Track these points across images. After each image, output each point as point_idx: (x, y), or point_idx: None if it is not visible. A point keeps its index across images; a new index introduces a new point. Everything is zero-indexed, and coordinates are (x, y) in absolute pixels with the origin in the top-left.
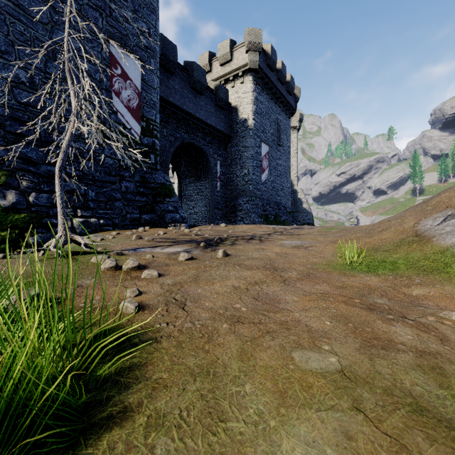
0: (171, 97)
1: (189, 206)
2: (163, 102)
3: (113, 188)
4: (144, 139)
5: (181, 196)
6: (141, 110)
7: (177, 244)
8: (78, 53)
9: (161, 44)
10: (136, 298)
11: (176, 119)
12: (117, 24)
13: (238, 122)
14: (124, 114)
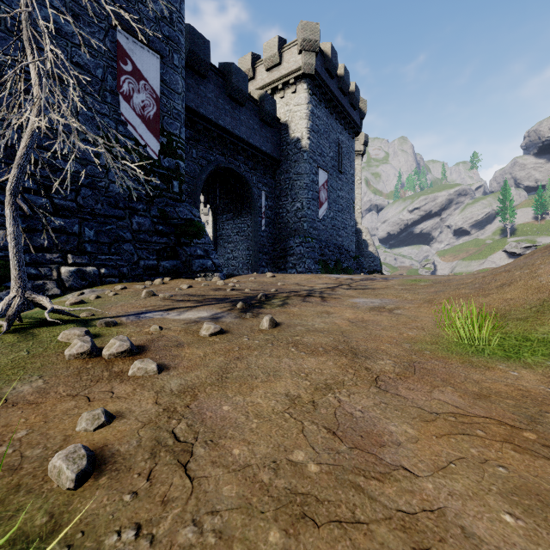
0: (202, 108)
1: (226, 249)
2: (192, 114)
3: (120, 225)
4: (165, 160)
5: (217, 237)
6: (160, 121)
7: (203, 304)
8: (71, 40)
9: (188, 38)
10: (97, 433)
11: (209, 136)
12: (127, 4)
13: (289, 143)
14: (137, 126)
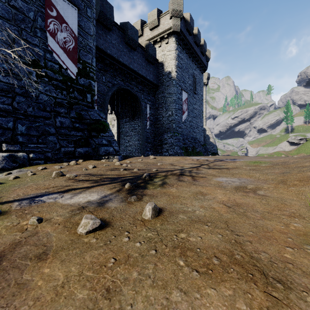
0: (109, 50)
1: (125, 140)
2: (102, 53)
3: (47, 123)
4: (81, 80)
5: (119, 132)
6: (77, 53)
7: (98, 184)
8: None
9: (99, 3)
10: None
11: (113, 68)
12: None
13: (164, 74)
14: (60, 55)
